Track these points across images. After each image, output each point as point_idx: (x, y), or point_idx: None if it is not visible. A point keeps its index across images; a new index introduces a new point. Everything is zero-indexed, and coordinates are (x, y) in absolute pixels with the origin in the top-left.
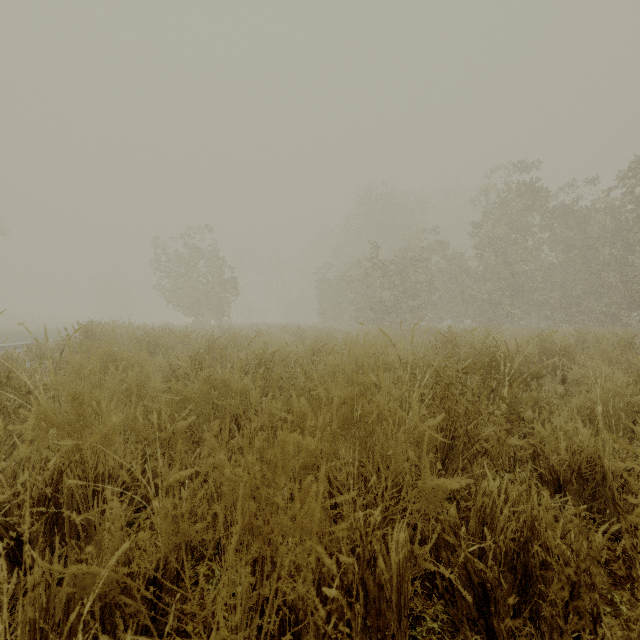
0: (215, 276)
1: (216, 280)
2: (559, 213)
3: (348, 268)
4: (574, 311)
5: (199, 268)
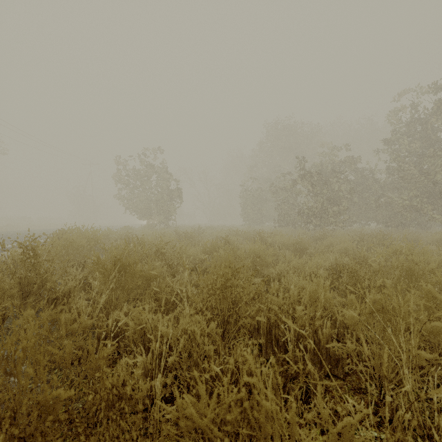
0: (164, 187)
1: (164, 190)
2: None
3: (265, 181)
4: None
5: (150, 181)
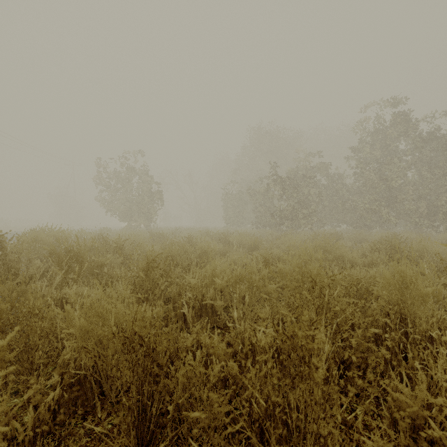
0: (145, 189)
1: (145, 193)
2: (427, 138)
3: (246, 185)
4: (436, 218)
5: (131, 183)
